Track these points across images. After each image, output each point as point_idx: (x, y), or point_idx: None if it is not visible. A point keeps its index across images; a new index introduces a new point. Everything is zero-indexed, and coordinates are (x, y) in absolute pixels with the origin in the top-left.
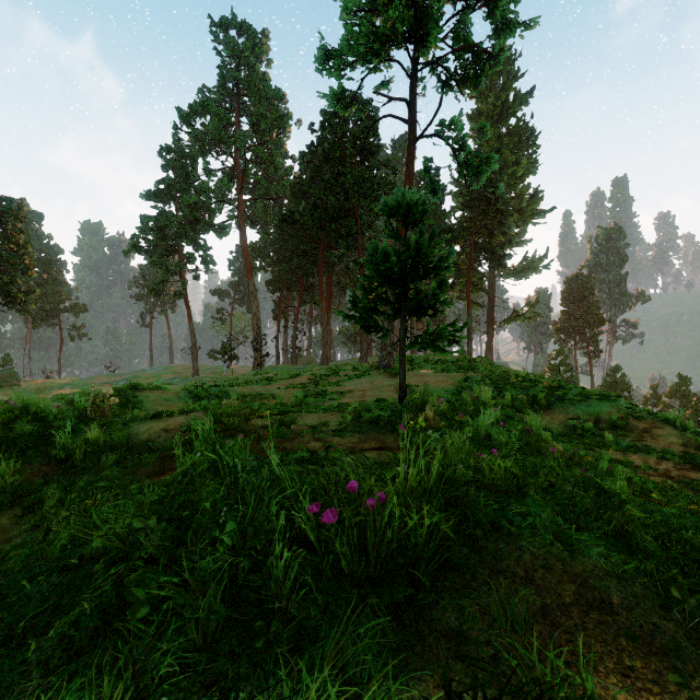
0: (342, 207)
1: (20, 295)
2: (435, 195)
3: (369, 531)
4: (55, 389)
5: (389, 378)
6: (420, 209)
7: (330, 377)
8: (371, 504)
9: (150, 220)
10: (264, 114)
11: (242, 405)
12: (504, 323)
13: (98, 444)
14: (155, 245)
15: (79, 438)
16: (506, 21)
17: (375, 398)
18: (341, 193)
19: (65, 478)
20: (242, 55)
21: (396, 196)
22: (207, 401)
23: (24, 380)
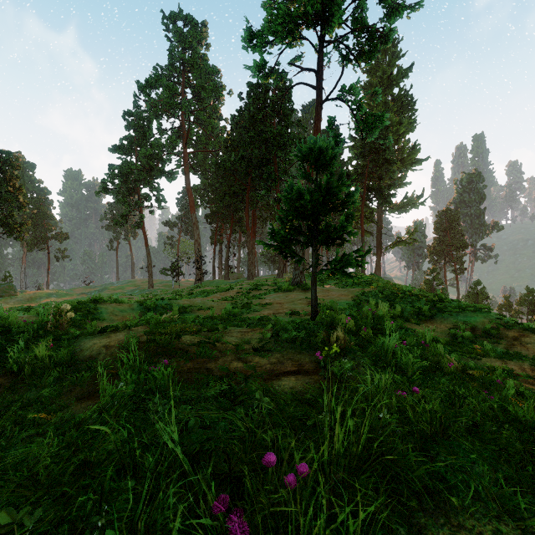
0: (264, 157)
1: (16, 226)
2: (338, 146)
3: (289, 526)
4: (43, 298)
5: (301, 293)
6: (330, 152)
7: (254, 291)
8: (292, 484)
9: (116, 168)
10: (203, 86)
11: (179, 318)
12: (390, 247)
13: (44, 361)
14: (120, 187)
15: (32, 352)
16: (396, 5)
17: (290, 311)
18: (263, 146)
19: (12, 393)
20: (186, 40)
21: (309, 142)
22: (154, 312)
23: (20, 291)
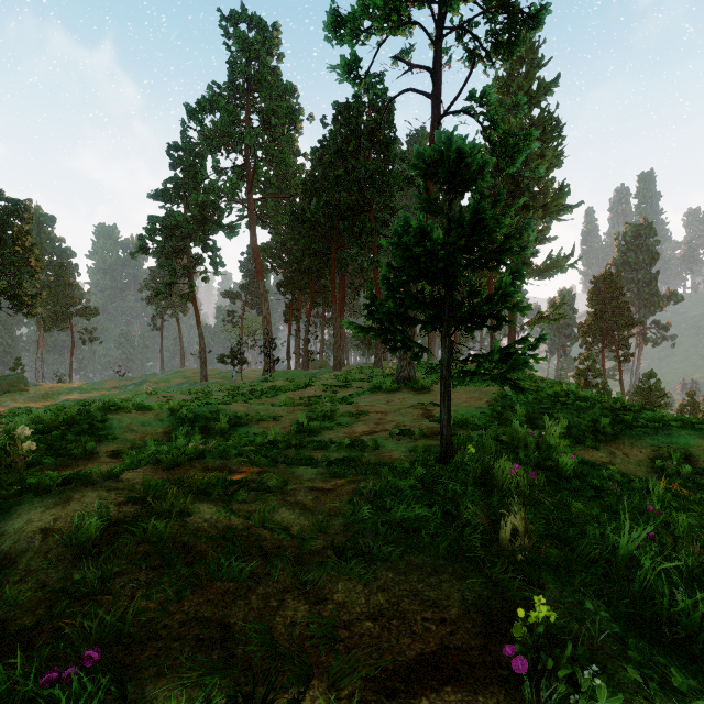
0: (356, 204)
1: (26, 299)
2: None
3: None
4: (63, 394)
5: (411, 395)
6: (478, 157)
7: (342, 389)
8: None
9: (157, 220)
10: (274, 109)
11: (217, 447)
12: (527, 325)
13: None
14: (163, 246)
15: None
16: None
17: (398, 430)
18: (355, 188)
19: None
20: (252, 48)
21: (437, 142)
22: (190, 427)
23: (35, 384)
